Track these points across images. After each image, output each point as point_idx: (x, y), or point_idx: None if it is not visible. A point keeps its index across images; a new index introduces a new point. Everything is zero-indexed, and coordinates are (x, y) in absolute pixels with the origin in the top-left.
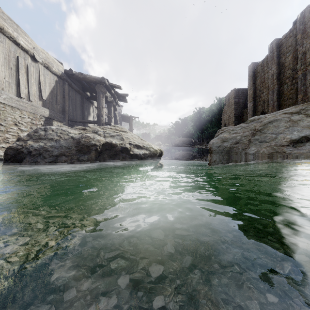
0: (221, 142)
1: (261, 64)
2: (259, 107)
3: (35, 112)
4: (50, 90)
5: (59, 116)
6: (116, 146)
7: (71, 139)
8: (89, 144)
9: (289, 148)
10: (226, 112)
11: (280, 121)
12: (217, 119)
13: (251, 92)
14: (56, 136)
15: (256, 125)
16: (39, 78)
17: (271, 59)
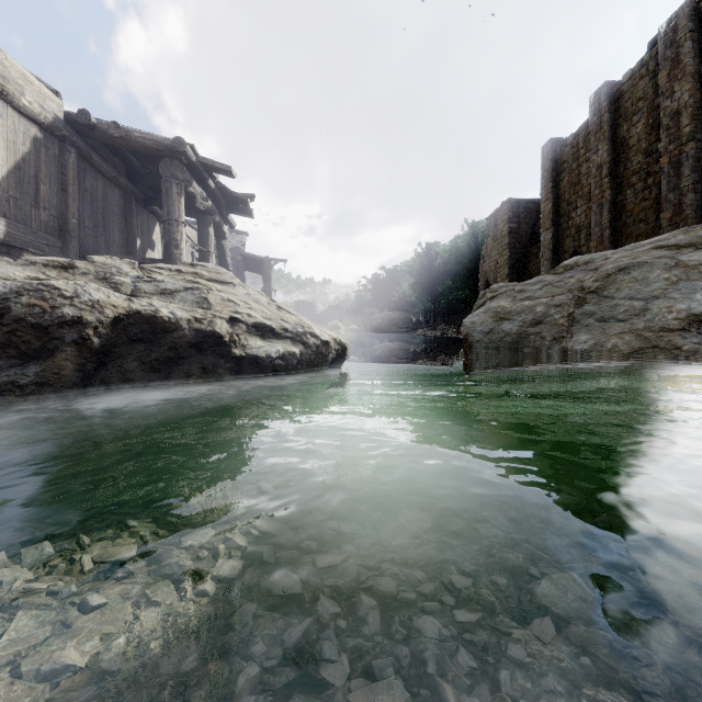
0: (495, 320)
1: (571, 143)
2: (567, 242)
3: None
4: (11, 162)
5: (47, 242)
6: (175, 326)
7: None
8: (49, 319)
9: (690, 338)
10: (491, 254)
11: (649, 266)
12: (468, 270)
13: (548, 208)
14: None
15: (583, 277)
16: None
17: (596, 129)
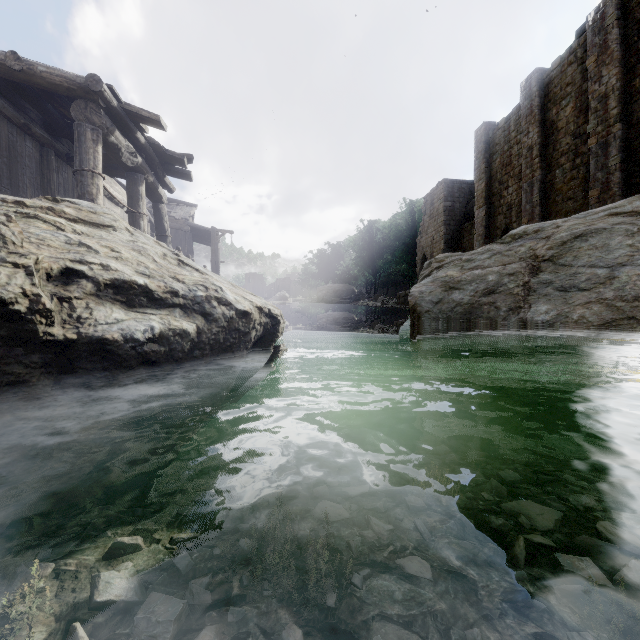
0: (444, 290)
1: (503, 126)
2: (499, 219)
3: None
4: None
5: None
6: None
7: None
8: None
9: None
10: (427, 230)
11: (609, 233)
12: (407, 246)
13: (481, 187)
14: None
15: (535, 245)
16: None
17: (527, 113)
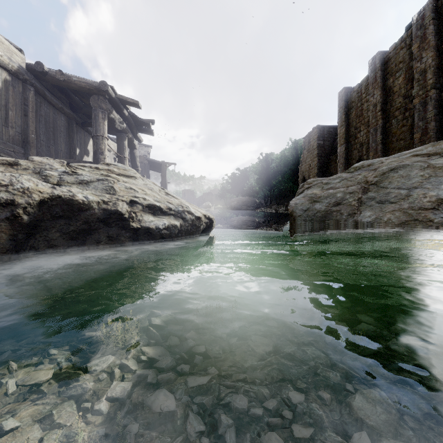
0: (310, 202)
1: (357, 90)
2: (354, 153)
3: None
4: None
5: (14, 150)
6: (87, 207)
7: None
8: None
9: (438, 214)
10: (306, 160)
11: (410, 167)
12: (292, 171)
13: (342, 131)
14: None
15: (367, 174)
16: None
17: (373, 81)
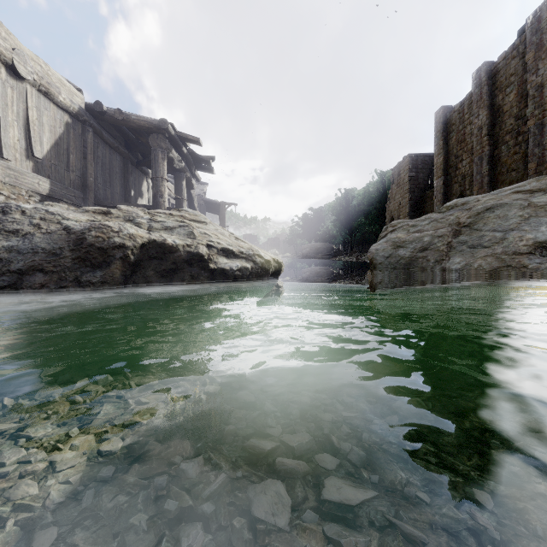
0: (393, 248)
1: (458, 109)
2: (455, 187)
3: (16, 183)
4: (52, 140)
5: (75, 195)
6: (175, 249)
7: (64, 232)
8: (107, 244)
9: (534, 259)
10: (395, 197)
11: (509, 206)
12: (378, 210)
13: (440, 160)
14: (29, 225)
15: (460, 215)
16: (28, 113)
17: (477, 99)
